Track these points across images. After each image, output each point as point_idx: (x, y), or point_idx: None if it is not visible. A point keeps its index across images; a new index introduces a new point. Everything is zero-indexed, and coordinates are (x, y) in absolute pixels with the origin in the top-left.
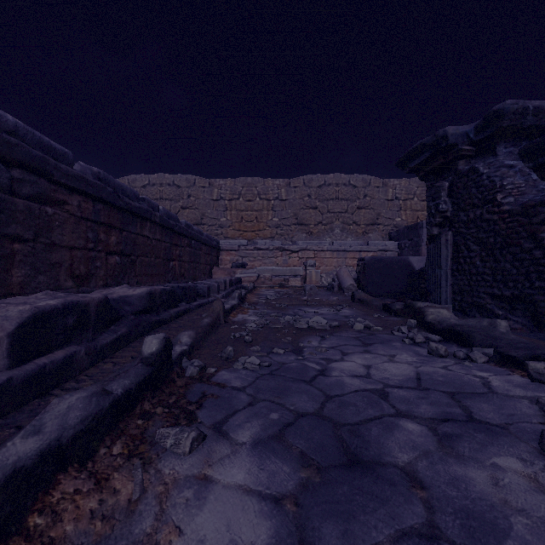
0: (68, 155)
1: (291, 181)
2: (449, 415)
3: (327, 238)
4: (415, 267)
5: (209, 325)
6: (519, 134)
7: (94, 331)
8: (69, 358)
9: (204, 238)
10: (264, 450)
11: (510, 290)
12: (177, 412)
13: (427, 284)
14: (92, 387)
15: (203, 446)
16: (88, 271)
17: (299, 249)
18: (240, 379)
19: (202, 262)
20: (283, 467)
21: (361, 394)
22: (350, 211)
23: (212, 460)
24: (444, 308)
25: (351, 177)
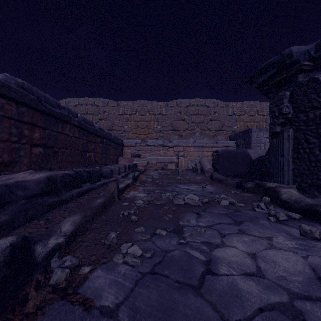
0: None
1: (169, 103)
2: None
3: (191, 138)
4: (252, 157)
5: (100, 206)
6: None
7: None
8: None
9: (112, 138)
10: None
11: None
12: None
13: (271, 169)
14: None
15: None
16: (11, 158)
17: (174, 145)
18: (116, 286)
19: (111, 153)
20: None
21: (270, 319)
22: (205, 122)
23: None
24: (291, 188)
25: (206, 101)
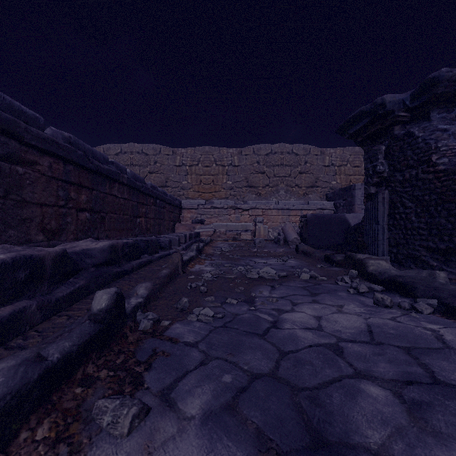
0: (39, 119)
1: (243, 150)
2: (411, 375)
3: (273, 198)
4: (351, 223)
5: (166, 276)
6: (451, 101)
7: (50, 284)
8: (17, 314)
9: (168, 198)
10: (215, 428)
11: (445, 243)
12: (123, 375)
13: (365, 238)
14: (25, 351)
15: (146, 423)
16: (59, 226)
17: (249, 207)
18: (193, 333)
19: (166, 219)
20: (237, 452)
21: (316, 350)
22: (293, 175)
23: (154, 444)
24: (382, 260)
25: (293, 146)
